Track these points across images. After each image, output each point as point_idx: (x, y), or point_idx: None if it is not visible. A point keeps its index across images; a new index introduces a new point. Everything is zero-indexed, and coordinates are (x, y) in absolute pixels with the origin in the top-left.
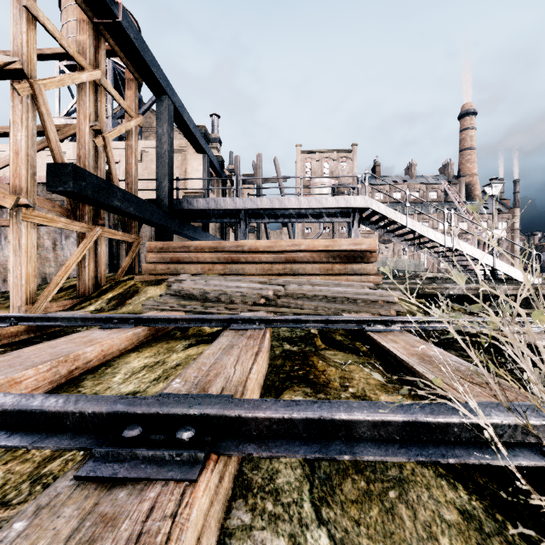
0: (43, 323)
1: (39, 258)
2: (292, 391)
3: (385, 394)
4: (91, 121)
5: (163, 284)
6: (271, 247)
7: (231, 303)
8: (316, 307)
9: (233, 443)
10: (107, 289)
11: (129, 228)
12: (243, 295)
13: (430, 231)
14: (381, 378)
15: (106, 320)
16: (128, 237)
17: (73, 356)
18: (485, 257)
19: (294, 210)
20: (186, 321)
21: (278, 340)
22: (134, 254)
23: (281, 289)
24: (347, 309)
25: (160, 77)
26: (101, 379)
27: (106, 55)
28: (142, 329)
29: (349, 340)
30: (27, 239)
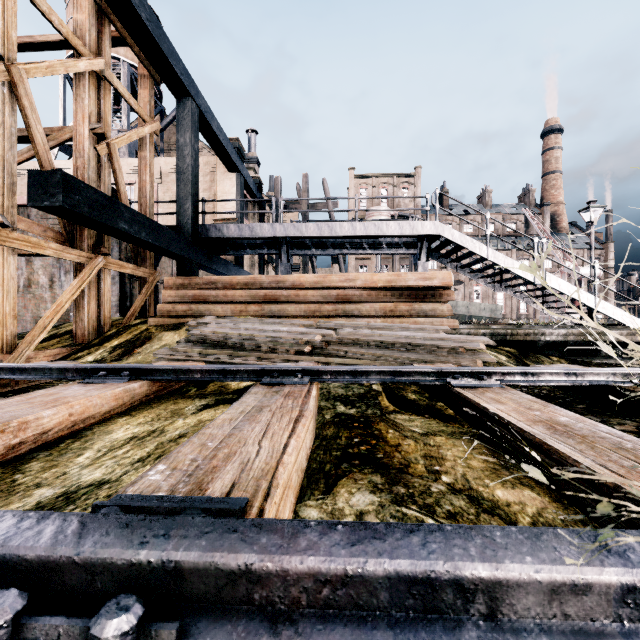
0: (5, 375)
1: (33, 298)
2: (352, 480)
3: (501, 486)
4: (92, 122)
5: (182, 329)
6: (319, 283)
7: (267, 352)
8: (377, 357)
9: (231, 636)
10: (112, 336)
11: (142, 260)
12: (282, 341)
13: (516, 264)
14: (541, 477)
15: (92, 372)
16: (140, 270)
17: (17, 423)
18: (585, 297)
19: (347, 240)
20: (201, 373)
21: (329, 399)
22: (149, 292)
23: (332, 333)
24: (419, 359)
25: (181, 73)
26: (58, 459)
27: (114, 44)
28: (139, 385)
29: (426, 399)
30: (3, 269)
